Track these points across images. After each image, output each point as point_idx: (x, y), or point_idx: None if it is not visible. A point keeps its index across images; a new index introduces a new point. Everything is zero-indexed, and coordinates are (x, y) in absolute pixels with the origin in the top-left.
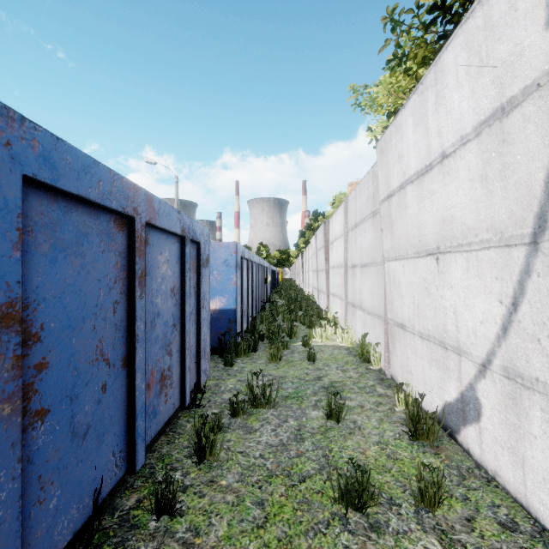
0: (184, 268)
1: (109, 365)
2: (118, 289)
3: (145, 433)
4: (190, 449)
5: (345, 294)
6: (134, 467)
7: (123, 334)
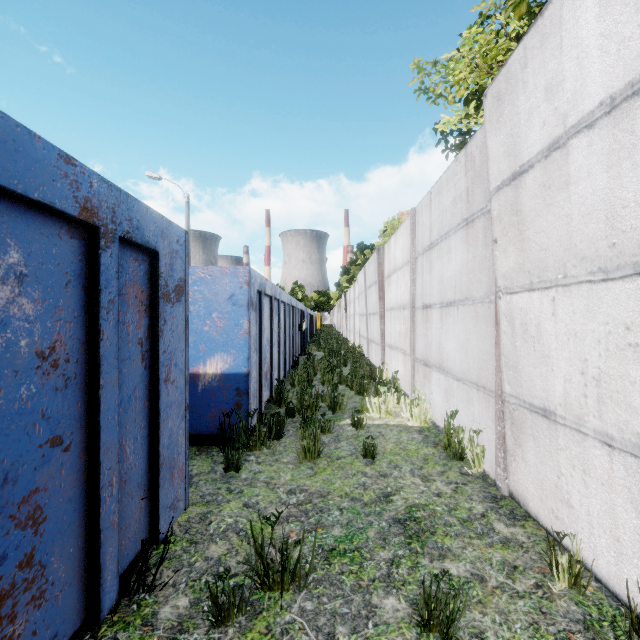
0: (96, 299)
1: None
2: None
3: None
4: None
5: (411, 347)
6: None
7: None
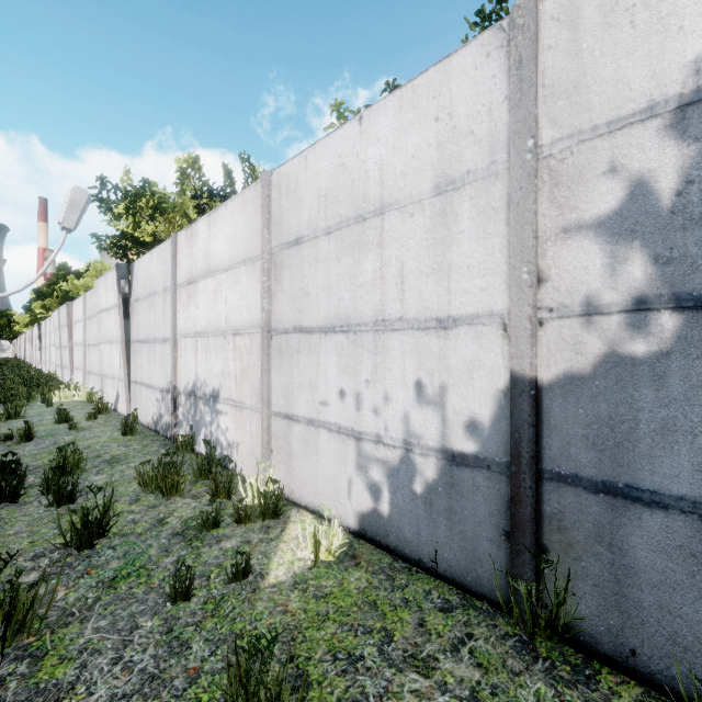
0: None
1: None
2: None
3: None
4: None
5: (84, 366)
6: None
7: None
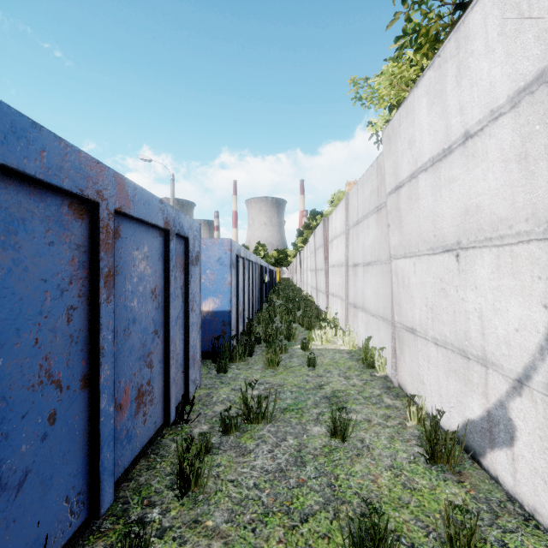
0: (168, 266)
1: (60, 388)
2: (75, 291)
3: (114, 466)
4: (173, 477)
5: (346, 294)
6: (97, 511)
7: (83, 348)
